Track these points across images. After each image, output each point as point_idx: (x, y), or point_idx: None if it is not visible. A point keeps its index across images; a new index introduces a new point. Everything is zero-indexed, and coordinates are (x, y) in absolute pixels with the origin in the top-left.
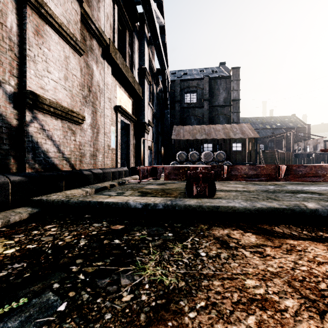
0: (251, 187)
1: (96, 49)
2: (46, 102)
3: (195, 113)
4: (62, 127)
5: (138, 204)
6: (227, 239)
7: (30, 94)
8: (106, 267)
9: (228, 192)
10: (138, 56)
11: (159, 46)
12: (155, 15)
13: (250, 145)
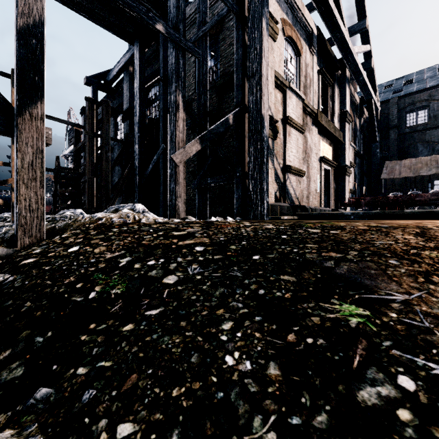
0: None
1: (309, 122)
2: (293, 168)
3: (424, 138)
4: (296, 180)
5: (348, 213)
6: None
7: (289, 166)
8: None
9: None
10: (338, 101)
11: (362, 81)
12: (357, 58)
13: None
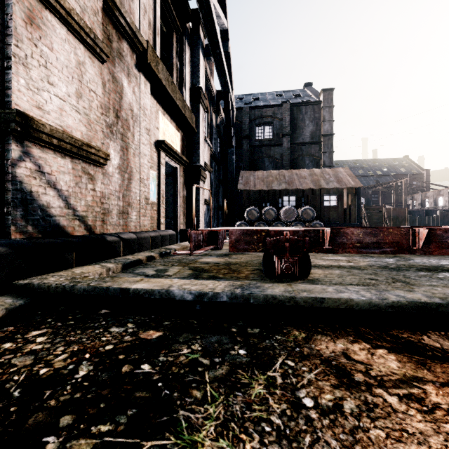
0: (360, 260)
1: (128, 56)
2: (45, 129)
3: (270, 153)
4: (72, 170)
5: (187, 293)
6: (345, 363)
7: (17, 115)
8: (117, 440)
9: (328, 269)
10: (190, 70)
11: (220, 57)
12: (214, 11)
13: (349, 198)
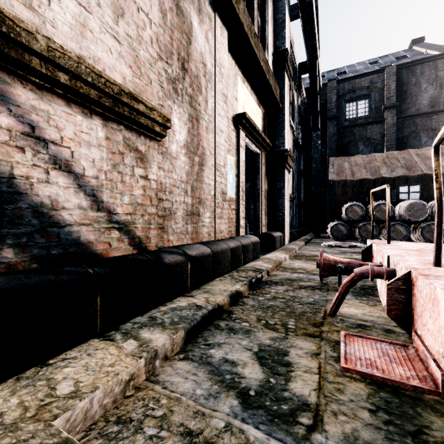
0: None
1: None
2: (36, 44)
3: (365, 134)
4: (106, 141)
5: None
6: None
7: None
8: None
9: None
10: (273, 31)
11: (309, 9)
12: None
13: None
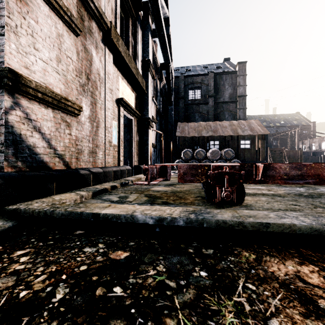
0: (277, 189)
1: (96, 32)
2: (32, 84)
3: (199, 110)
4: (53, 118)
5: (149, 218)
6: (303, 287)
7: (8, 72)
8: None
9: (255, 196)
10: (142, 47)
11: (163, 37)
12: (159, 2)
13: (259, 142)
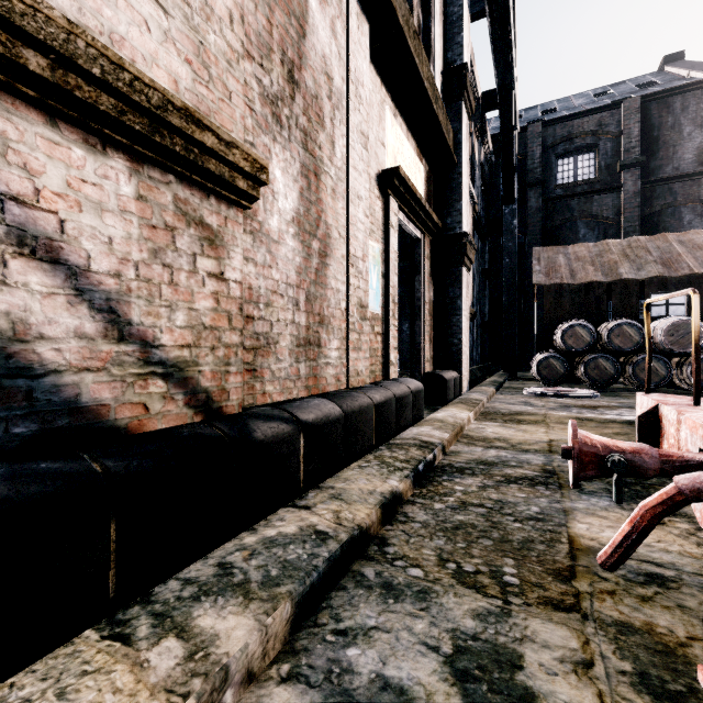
0: None
1: None
2: None
3: (590, 210)
4: (138, 203)
5: None
6: None
7: None
8: None
9: None
10: (442, 34)
11: None
12: None
13: None
